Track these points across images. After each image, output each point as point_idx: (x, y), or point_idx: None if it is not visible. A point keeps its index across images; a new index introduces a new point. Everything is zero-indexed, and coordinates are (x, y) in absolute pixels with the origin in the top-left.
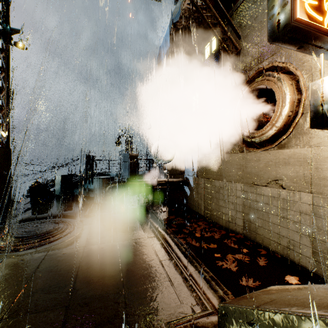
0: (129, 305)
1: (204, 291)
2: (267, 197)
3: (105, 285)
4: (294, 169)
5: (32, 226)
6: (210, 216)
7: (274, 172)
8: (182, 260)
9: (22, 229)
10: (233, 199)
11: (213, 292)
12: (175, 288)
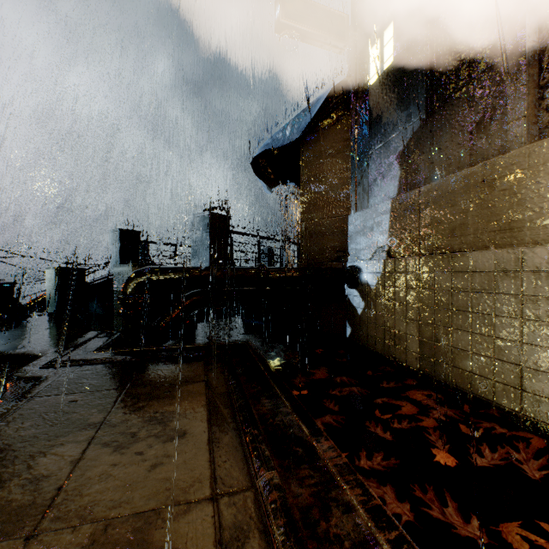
0: None
1: None
2: None
3: None
4: None
5: None
6: (450, 374)
7: None
8: None
9: None
10: None
11: None
12: None
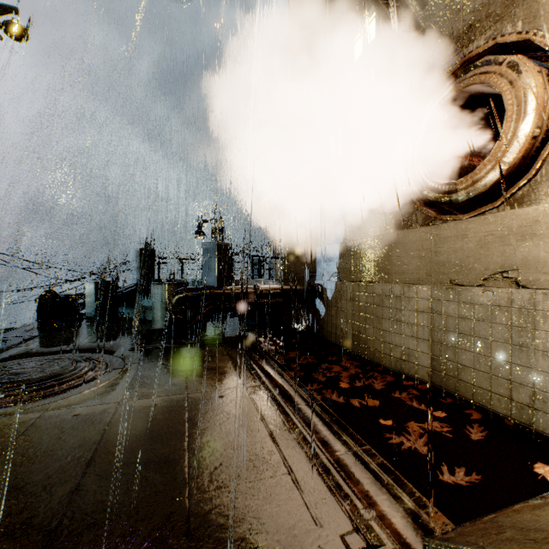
0: (196, 529)
1: (370, 498)
2: (483, 306)
3: (149, 482)
4: (545, 245)
5: (26, 365)
6: (365, 351)
7: (499, 257)
8: (316, 430)
9: (5, 369)
10: (412, 315)
11: (390, 500)
12: (303, 489)
